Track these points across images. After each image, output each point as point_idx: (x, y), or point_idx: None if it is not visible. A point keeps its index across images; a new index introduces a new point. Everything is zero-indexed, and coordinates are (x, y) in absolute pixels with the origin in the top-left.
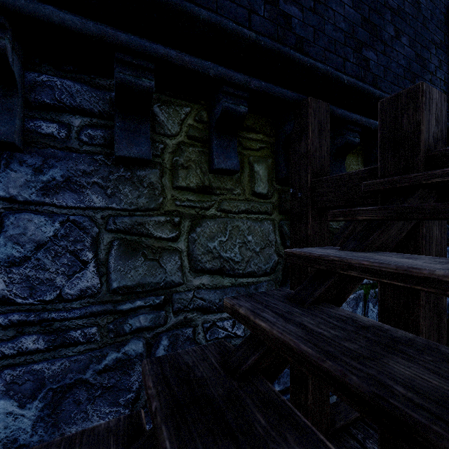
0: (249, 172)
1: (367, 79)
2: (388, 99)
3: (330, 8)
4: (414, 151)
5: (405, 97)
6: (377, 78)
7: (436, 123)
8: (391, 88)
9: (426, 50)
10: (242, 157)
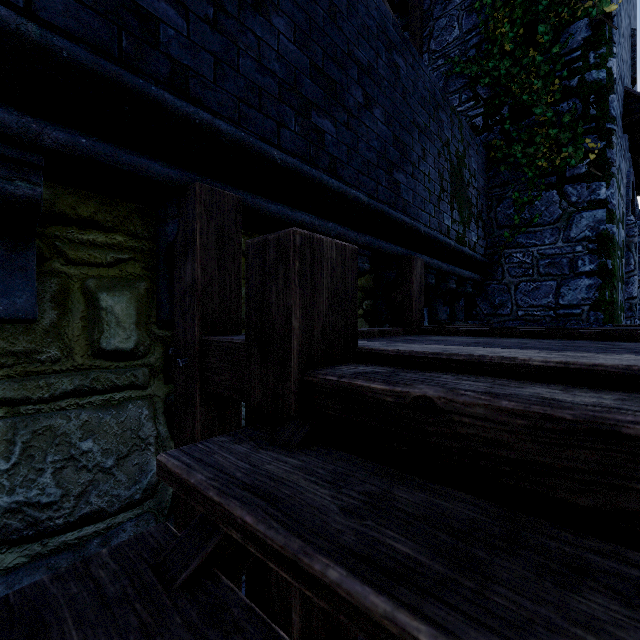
0: (85, 312)
1: (321, 162)
2: (255, 244)
3: (251, 31)
4: (285, 368)
5: (274, 249)
6: (337, 161)
7: (332, 304)
8: (358, 178)
9: (407, 133)
10: (64, 281)
